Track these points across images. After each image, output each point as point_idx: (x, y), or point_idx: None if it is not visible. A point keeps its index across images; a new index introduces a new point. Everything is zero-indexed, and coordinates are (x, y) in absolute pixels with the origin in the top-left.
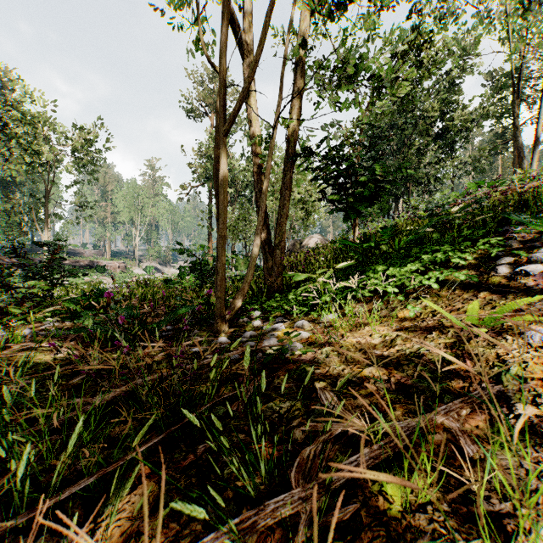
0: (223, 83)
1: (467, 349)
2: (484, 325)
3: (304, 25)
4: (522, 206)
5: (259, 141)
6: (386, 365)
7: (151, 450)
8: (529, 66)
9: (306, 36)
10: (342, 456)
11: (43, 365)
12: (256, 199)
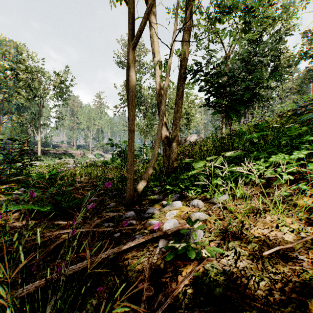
0: (131, 4)
1: None
2: None
3: None
4: None
5: (160, 65)
6: None
7: None
8: None
9: None
10: None
11: None
12: (158, 107)
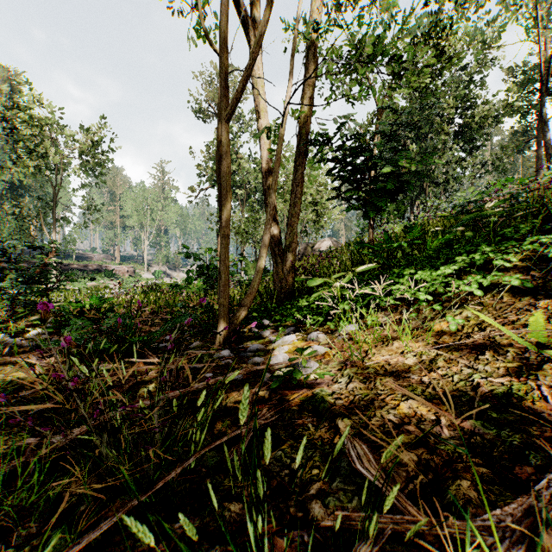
0: (226, 60)
1: (542, 378)
2: None
3: (317, 5)
4: None
5: (268, 133)
6: (429, 396)
7: (108, 529)
8: None
9: (320, 17)
10: None
11: (15, 384)
12: (265, 197)
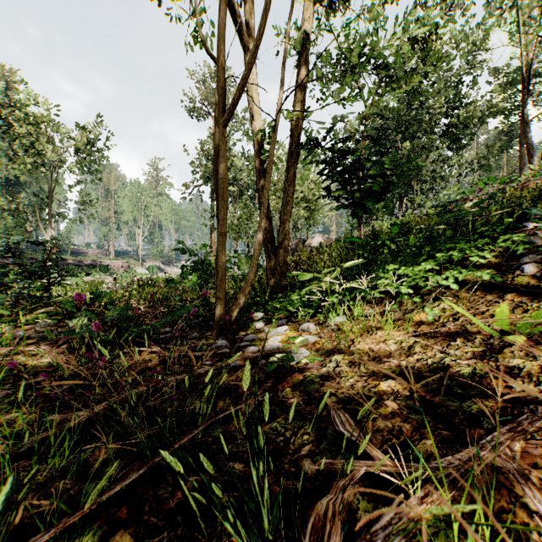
0: (223, 70)
1: (502, 360)
2: (517, 331)
3: (308, 14)
4: (539, 202)
5: (261, 135)
6: (406, 377)
7: (132, 484)
8: (537, 62)
9: (311, 26)
10: (364, 500)
11: (29, 371)
12: (259, 196)
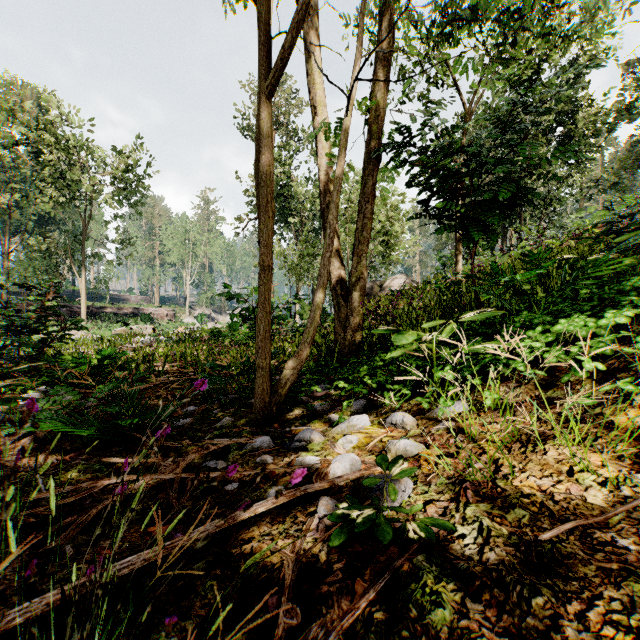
0: (264, 4)
1: None
2: None
3: None
4: None
5: (327, 131)
6: None
7: None
8: None
9: None
10: None
11: None
12: (323, 219)
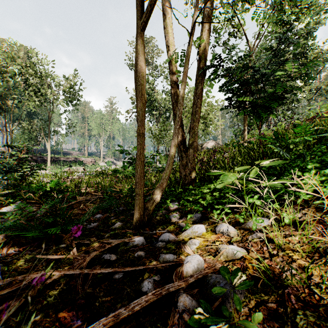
0: None
1: None
2: None
3: None
4: None
5: (175, 58)
6: None
7: None
8: None
9: None
10: None
11: None
12: (173, 108)
